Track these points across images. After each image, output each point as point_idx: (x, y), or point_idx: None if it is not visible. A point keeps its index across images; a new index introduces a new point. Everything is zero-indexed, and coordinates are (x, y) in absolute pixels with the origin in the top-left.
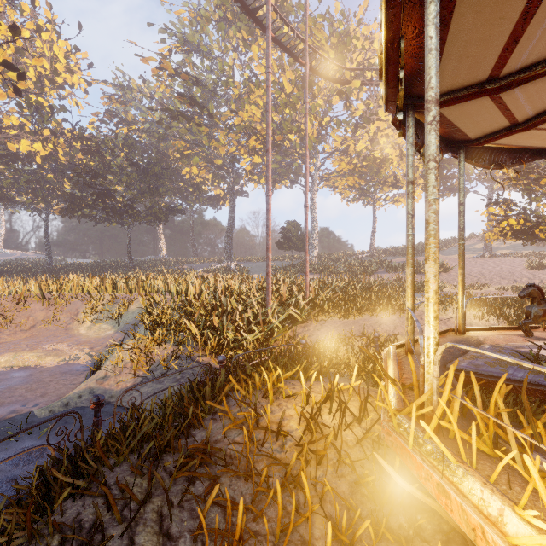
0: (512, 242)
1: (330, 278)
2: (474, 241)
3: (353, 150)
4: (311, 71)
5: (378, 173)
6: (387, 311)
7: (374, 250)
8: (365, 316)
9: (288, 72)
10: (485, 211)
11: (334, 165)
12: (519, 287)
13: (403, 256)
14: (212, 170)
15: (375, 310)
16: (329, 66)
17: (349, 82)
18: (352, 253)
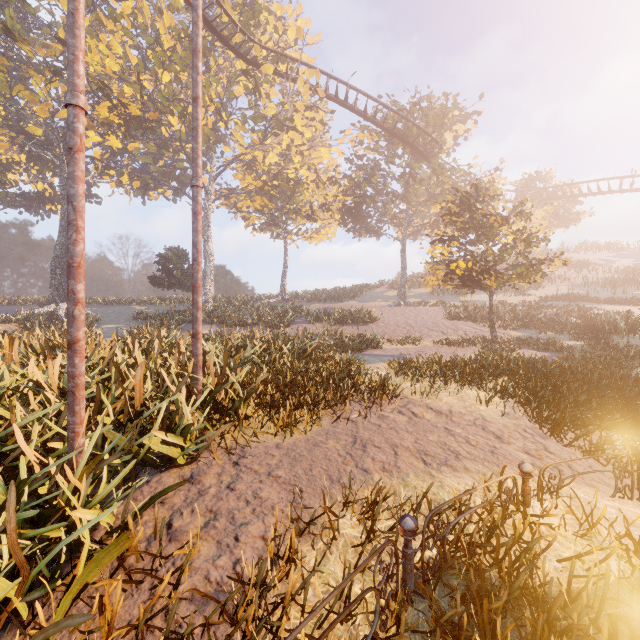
0: (417, 291)
1: (235, 332)
2: (384, 289)
3: (261, 165)
4: (205, 22)
5: (292, 198)
6: (354, 402)
7: (285, 294)
8: (323, 422)
9: (168, 17)
10: (431, 249)
11: (237, 177)
12: (454, 341)
13: (318, 302)
14: (26, 146)
15: (337, 404)
16: (231, 40)
17: (259, 64)
18: (259, 297)
